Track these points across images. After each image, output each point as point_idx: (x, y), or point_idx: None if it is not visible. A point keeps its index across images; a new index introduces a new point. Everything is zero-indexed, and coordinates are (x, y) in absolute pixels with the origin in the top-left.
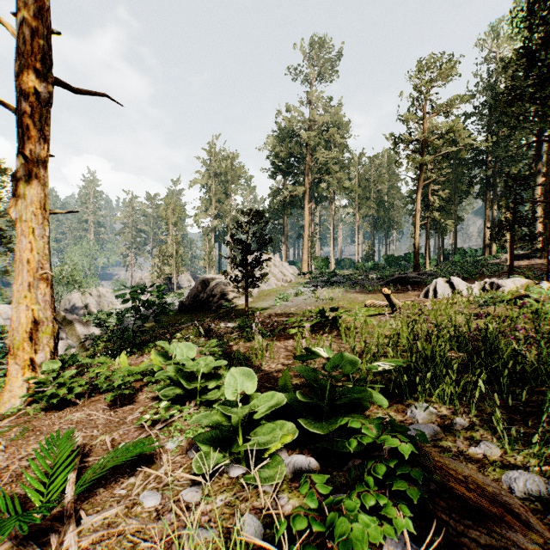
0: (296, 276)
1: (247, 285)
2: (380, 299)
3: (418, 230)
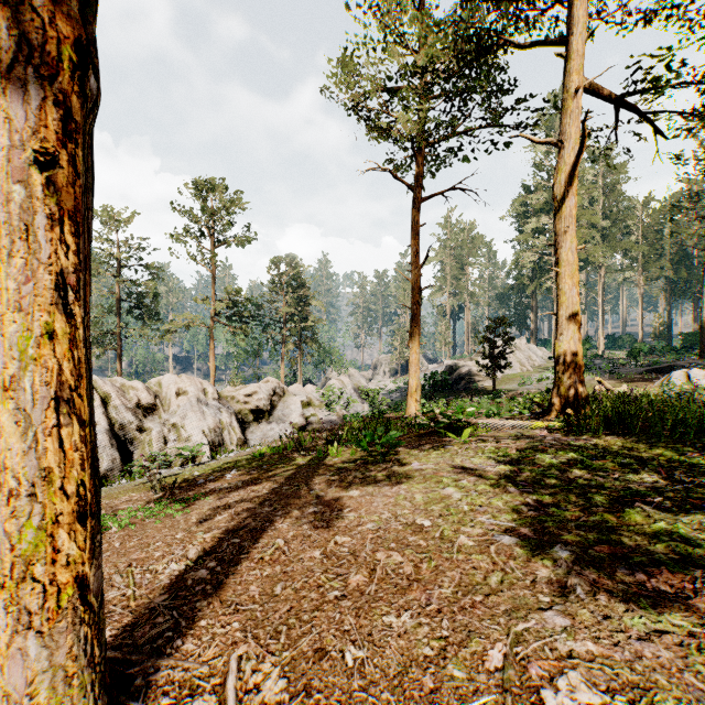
0: (547, 359)
1: (494, 371)
2: (617, 386)
3: (704, 310)
